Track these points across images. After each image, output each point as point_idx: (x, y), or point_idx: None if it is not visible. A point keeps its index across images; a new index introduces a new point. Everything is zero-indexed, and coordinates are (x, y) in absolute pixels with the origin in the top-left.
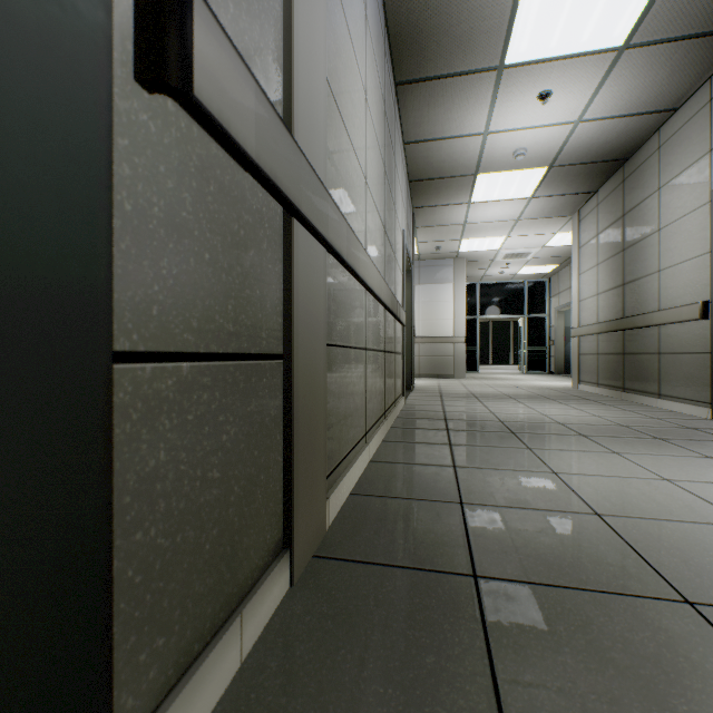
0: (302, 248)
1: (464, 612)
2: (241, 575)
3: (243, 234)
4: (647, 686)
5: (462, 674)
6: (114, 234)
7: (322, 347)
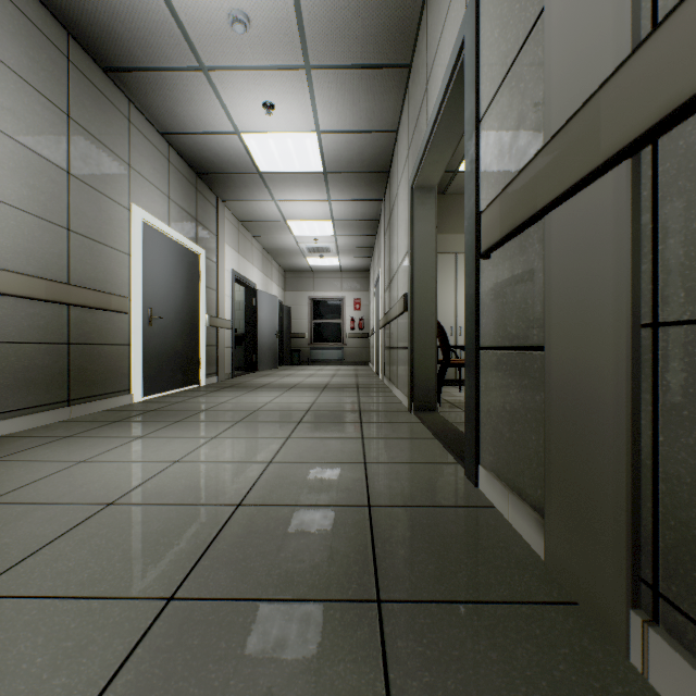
0: (557, 232)
1: (390, 562)
2: (519, 481)
3: (520, 272)
4: (288, 536)
5: (389, 530)
6: (486, 312)
7: (610, 332)
